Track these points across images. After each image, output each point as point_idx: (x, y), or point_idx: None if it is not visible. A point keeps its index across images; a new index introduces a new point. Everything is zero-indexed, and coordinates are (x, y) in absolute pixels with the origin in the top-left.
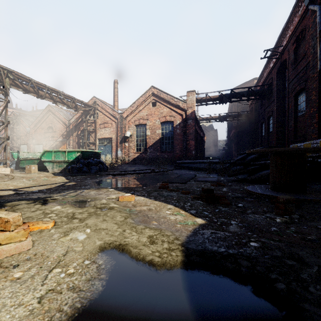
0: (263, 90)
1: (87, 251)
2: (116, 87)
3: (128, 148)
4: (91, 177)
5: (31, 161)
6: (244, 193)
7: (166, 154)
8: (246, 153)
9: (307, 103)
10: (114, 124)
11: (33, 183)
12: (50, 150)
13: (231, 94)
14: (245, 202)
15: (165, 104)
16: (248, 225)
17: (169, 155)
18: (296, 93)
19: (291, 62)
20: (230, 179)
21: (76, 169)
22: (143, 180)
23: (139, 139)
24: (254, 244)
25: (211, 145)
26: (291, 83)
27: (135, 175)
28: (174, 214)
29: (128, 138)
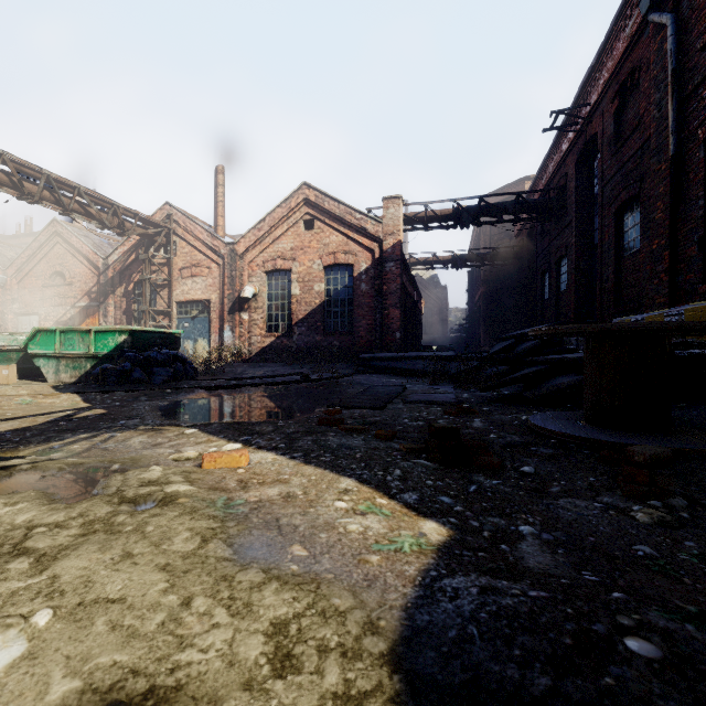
0: (546, 200)
1: None
2: (220, 182)
3: (248, 325)
4: (150, 394)
5: (0, 354)
6: (525, 434)
7: (336, 338)
8: (514, 337)
9: (643, 229)
10: (214, 268)
11: None
12: (51, 327)
13: (481, 206)
14: (535, 459)
15: (335, 224)
16: (569, 539)
17: (344, 342)
18: (620, 207)
19: (608, 140)
20: (485, 397)
21: (115, 374)
22: (281, 402)
23: (275, 305)
24: (642, 648)
25: (434, 320)
26: (609, 185)
27: (262, 389)
28: (358, 513)
29: (248, 301)
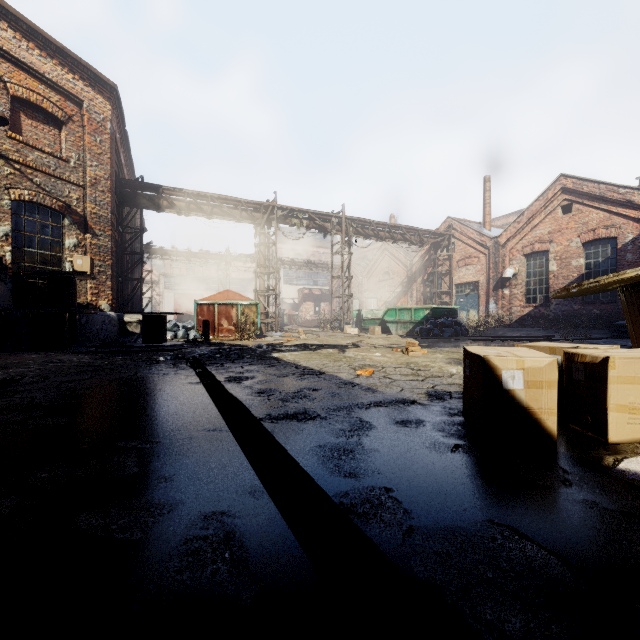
0: None
1: (443, 358)
2: (487, 189)
3: (508, 299)
4: (443, 341)
5: (373, 321)
6: None
7: (596, 307)
8: None
9: None
10: (482, 257)
11: (389, 342)
12: (394, 307)
13: None
14: None
15: (594, 203)
16: None
17: (605, 310)
18: None
19: None
20: None
21: (425, 331)
22: None
23: (533, 281)
24: None
25: None
26: None
27: (507, 342)
28: None
29: (508, 280)
